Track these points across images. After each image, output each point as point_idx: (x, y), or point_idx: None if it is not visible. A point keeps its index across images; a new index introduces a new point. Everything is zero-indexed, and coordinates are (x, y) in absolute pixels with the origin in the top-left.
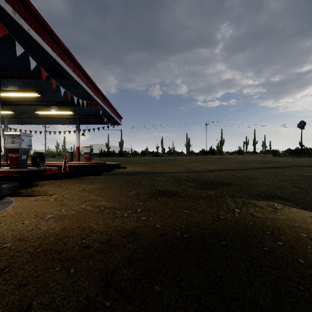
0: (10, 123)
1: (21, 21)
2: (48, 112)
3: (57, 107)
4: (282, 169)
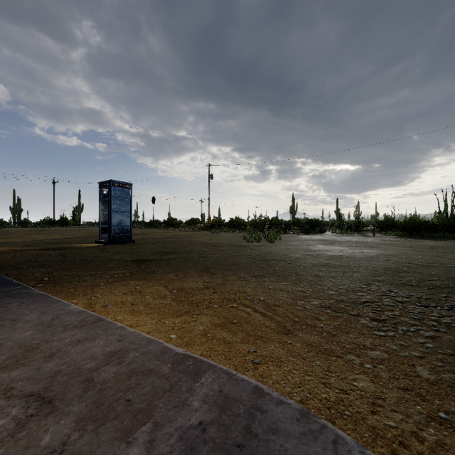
0: None
1: None
2: None
3: None
4: None
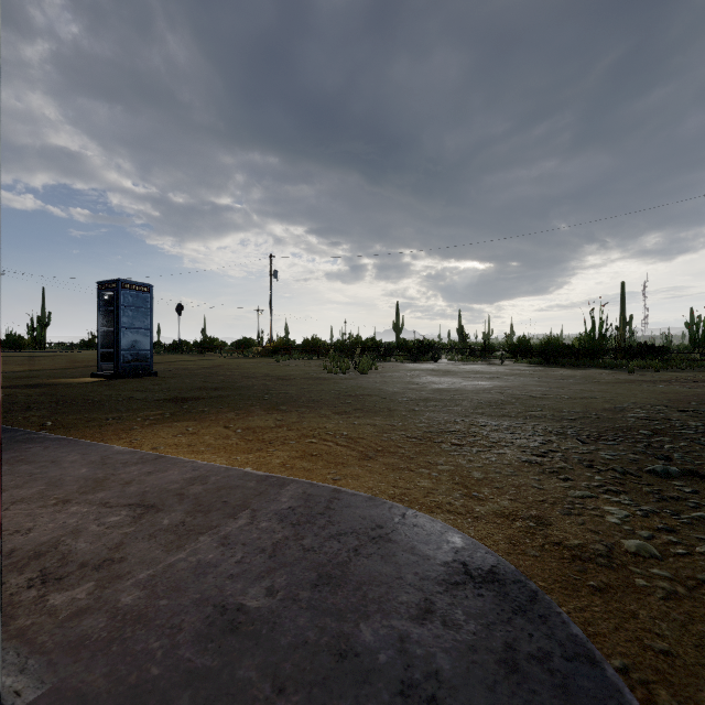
0: None
1: None
2: None
3: None
4: None
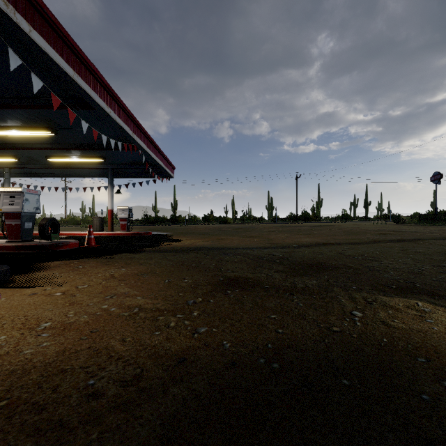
0: (13, 175)
1: (17, 18)
2: (66, 159)
3: (80, 151)
4: (413, 243)
